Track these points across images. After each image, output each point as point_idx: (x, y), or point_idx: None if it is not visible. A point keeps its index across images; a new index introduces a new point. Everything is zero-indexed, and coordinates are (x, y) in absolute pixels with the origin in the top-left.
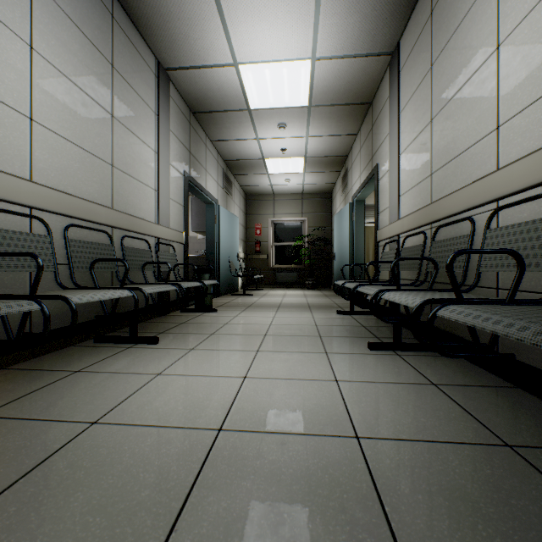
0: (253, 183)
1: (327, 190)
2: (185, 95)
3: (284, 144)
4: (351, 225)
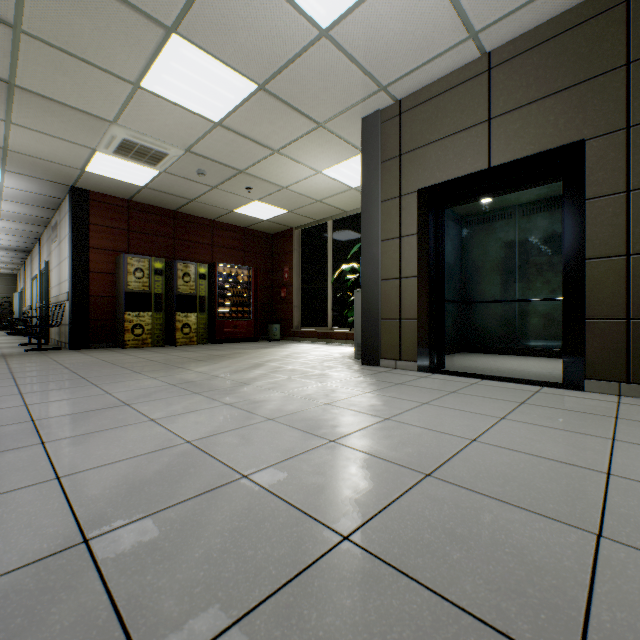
0: None
1: (14, 274)
2: None
3: None
4: (21, 301)
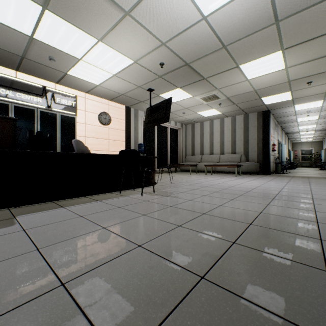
0: (295, 141)
1: (320, 141)
2: (289, 138)
3: (306, 138)
4: (324, 154)
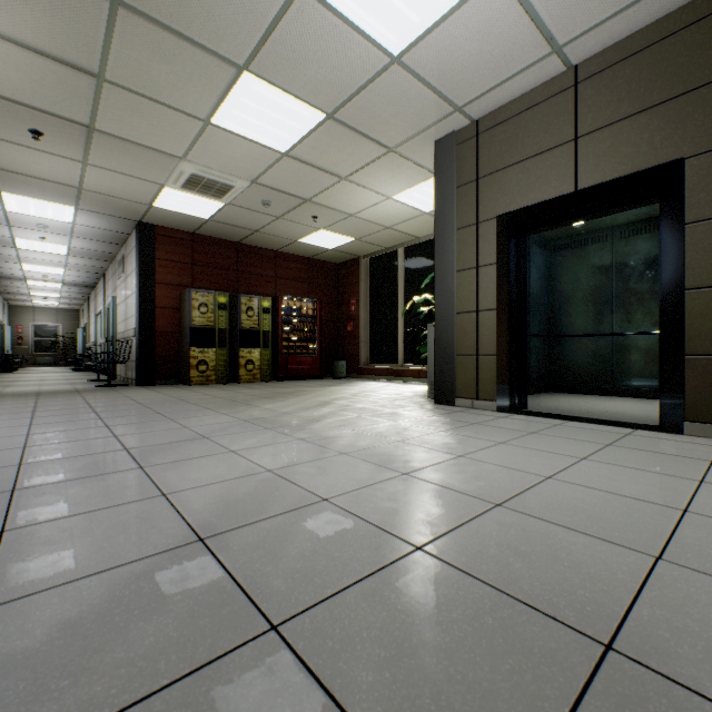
0: (20, 303)
1: (77, 309)
2: (1, 291)
3: (48, 300)
4: (85, 337)
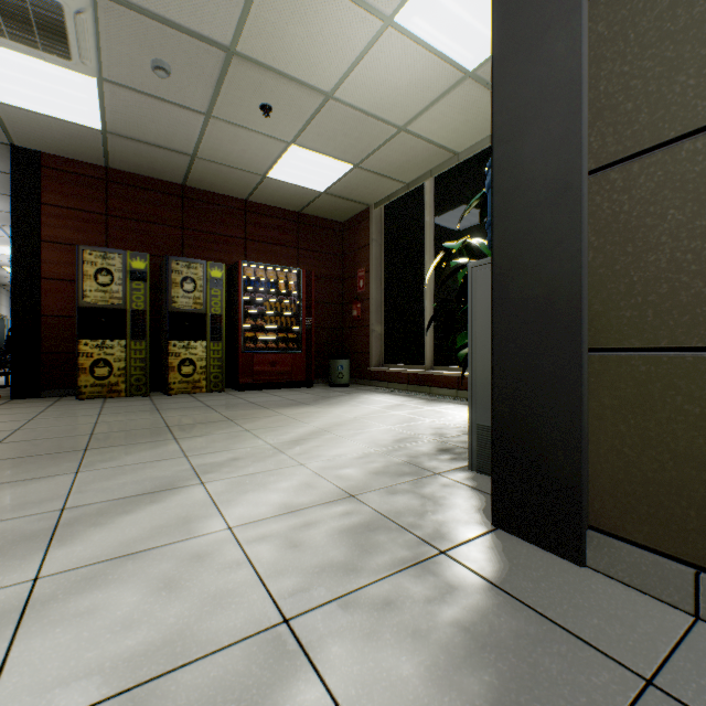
0: None
1: None
2: None
3: None
4: None
